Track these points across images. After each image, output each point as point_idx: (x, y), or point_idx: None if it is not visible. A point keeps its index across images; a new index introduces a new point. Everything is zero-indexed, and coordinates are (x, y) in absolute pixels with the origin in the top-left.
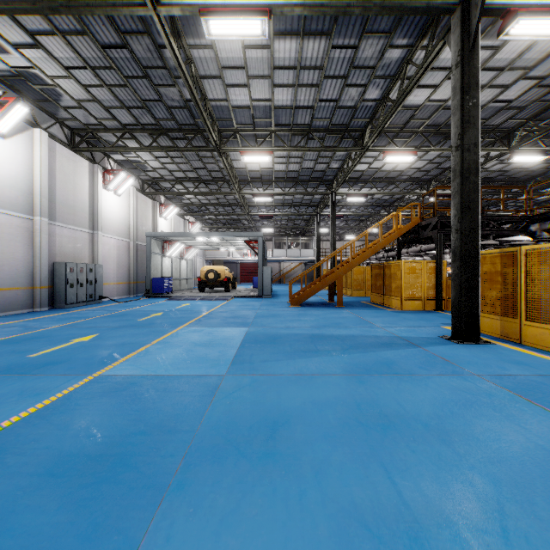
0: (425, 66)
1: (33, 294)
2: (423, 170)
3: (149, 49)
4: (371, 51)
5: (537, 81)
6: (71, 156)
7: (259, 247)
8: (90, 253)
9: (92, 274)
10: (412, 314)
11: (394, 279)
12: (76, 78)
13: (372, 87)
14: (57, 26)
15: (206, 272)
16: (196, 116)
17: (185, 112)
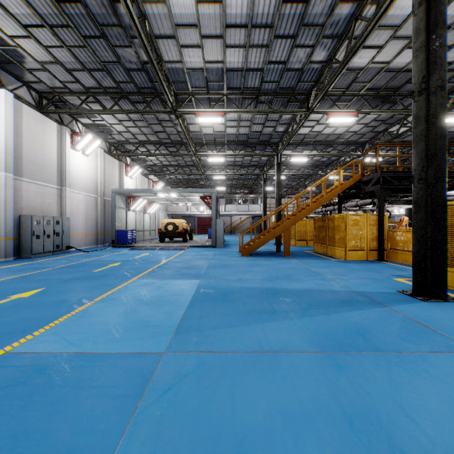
0: (377, 18)
1: None
2: (359, 133)
3: (103, 5)
4: (321, 8)
5: None
6: (39, 118)
7: (212, 201)
8: (58, 207)
9: (59, 226)
10: (357, 265)
11: (337, 231)
12: (35, 38)
13: (319, 48)
14: None
15: (166, 225)
16: (153, 79)
17: (143, 74)
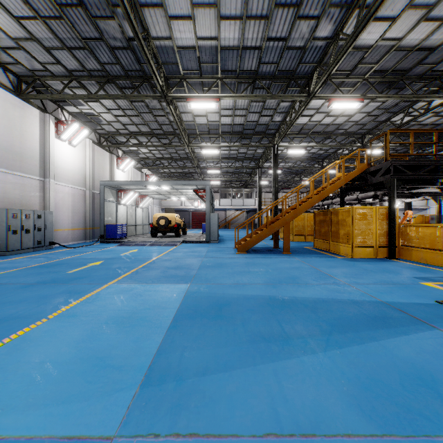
0: None
1: None
2: (359, 123)
3: None
4: None
5: None
6: (18, 103)
7: (206, 195)
8: (41, 200)
9: (41, 220)
10: (368, 264)
11: (342, 226)
12: (5, 8)
13: (325, 20)
14: None
15: (158, 219)
16: (141, 60)
17: (129, 54)
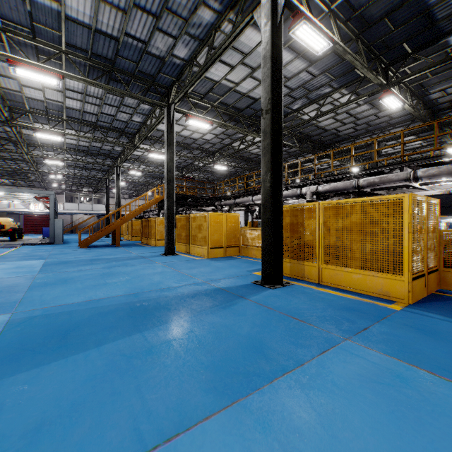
0: (159, 121)
1: None
2: (177, 162)
3: None
4: (132, 101)
5: (216, 135)
6: None
7: (50, 203)
8: None
9: None
10: (159, 248)
11: (152, 228)
12: None
13: (136, 116)
14: None
15: None
16: None
17: None
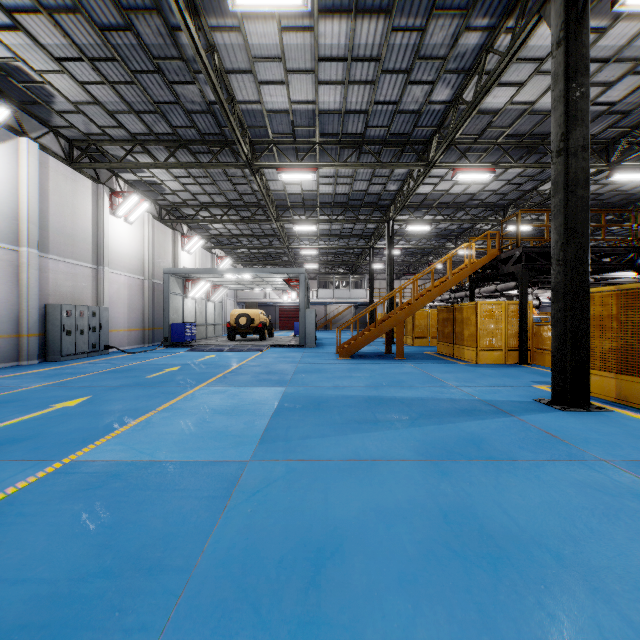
0: (512, 53)
1: (19, 343)
2: (499, 193)
3: (161, 33)
4: (442, 37)
5: None
6: (69, 174)
7: (300, 285)
8: (94, 293)
9: (95, 319)
10: (491, 369)
11: (466, 325)
12: (70, 73)
13: (441, 85)
14: (40, 1)
15: (237, 317)
16: (222, 123)
17: (208, 118)
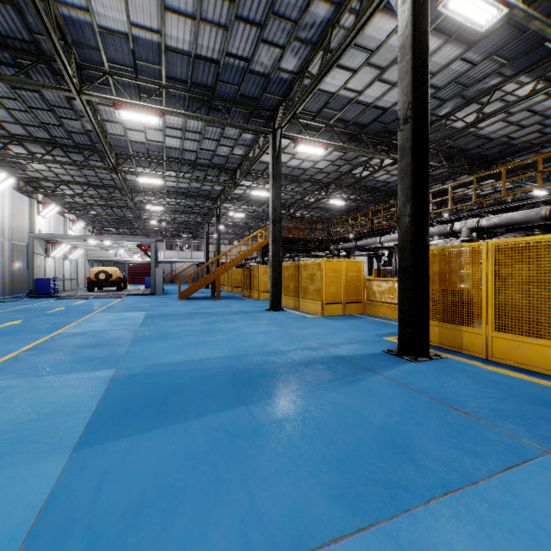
0: (263, 151)
1: None
2: (284, 198)
3: (60, 97)
4: (233, 132)
5: (331, 162)
6: None
7: (151, 251)
8: None
9: None
10: (262, 301)
11: (255, 278)
12: None
13: (237, 148)
14: None
15: (97, 273)
16: (94, 140)
17: (84, 136)
